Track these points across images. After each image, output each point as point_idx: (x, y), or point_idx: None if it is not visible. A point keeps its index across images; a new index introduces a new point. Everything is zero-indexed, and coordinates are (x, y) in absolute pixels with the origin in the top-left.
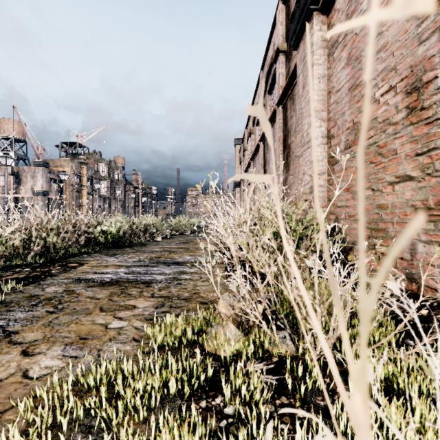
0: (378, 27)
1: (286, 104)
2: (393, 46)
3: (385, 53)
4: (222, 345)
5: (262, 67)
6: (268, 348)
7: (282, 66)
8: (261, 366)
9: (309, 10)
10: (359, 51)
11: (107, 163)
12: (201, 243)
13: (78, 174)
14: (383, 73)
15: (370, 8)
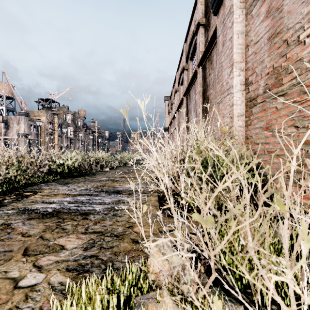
0: None
1: (205, 65)
2: None
3: None
4: None
5: (185, 40)
6: None
7: (202, 36)
8: None
9: None
10: (281, 1)
11: (73, 114)
12: (131, 182)
13: (51, 122)
14: None
15: None
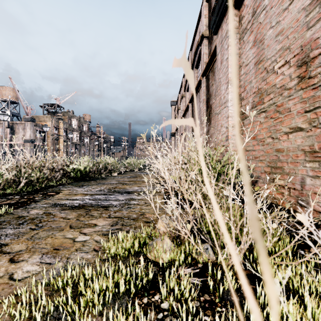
0: (276, 18)
1: (208, 75)
2: (288, 31)
3: (282, 36)
4: (160, 254)
5: (191, 48)
6: (195, 256)
7: (206, 47)
8: (189, 271)
9: (225, 6)
10: (263, 35)
11: (78, 119)
12: (145, 177)
13: (57, 127)
14: (280, 52)
15: (270, 3)
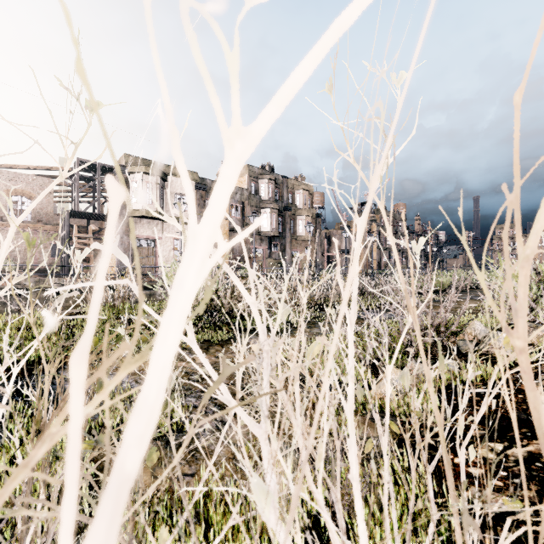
0: None
1: None
2: None
3: None
4: None
5: None
6: None
7: None
8: None
9: None
10: None
11: (392, 216)
12: None
13: (369, 232)
14: None
15: None
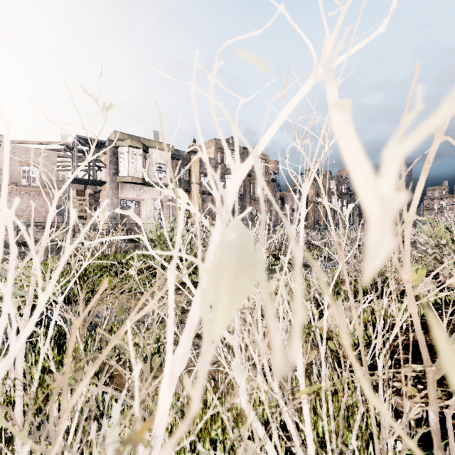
0: None
1: None
2: None
3: None
4: None
5: None
6: None
7: None
8: None
9: None
10: None
11: (337, 180)
12: None
13: (317, 193)
14: None
15: None
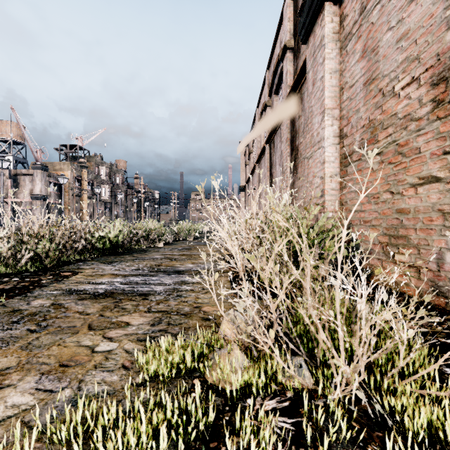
0: (398, 14)
1: None
2: (416, 33)
3: (406, 41)
4: (226, 376)
5: (268, 66)
6: (281, 379)
7: (290, 64)
8: (273, 404)
9: (319, 0)
10: (376, 41)
11: (108, 167)
12: (202, 252)
13: (78, 178)
14: (404, 64)
15: None
